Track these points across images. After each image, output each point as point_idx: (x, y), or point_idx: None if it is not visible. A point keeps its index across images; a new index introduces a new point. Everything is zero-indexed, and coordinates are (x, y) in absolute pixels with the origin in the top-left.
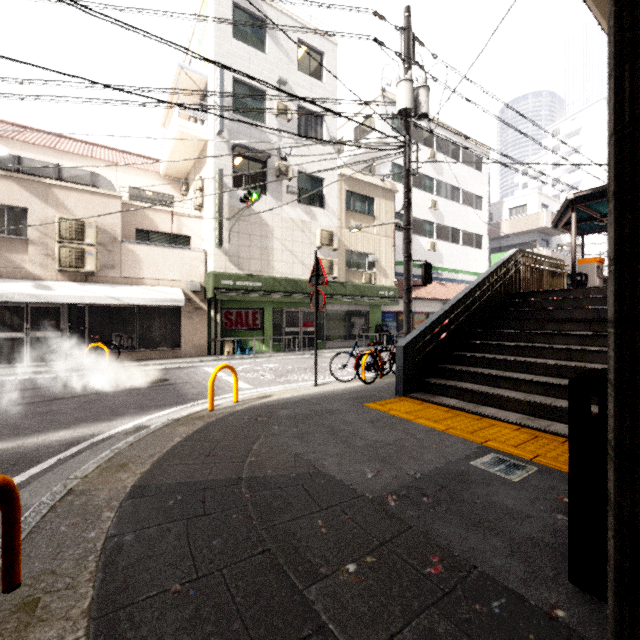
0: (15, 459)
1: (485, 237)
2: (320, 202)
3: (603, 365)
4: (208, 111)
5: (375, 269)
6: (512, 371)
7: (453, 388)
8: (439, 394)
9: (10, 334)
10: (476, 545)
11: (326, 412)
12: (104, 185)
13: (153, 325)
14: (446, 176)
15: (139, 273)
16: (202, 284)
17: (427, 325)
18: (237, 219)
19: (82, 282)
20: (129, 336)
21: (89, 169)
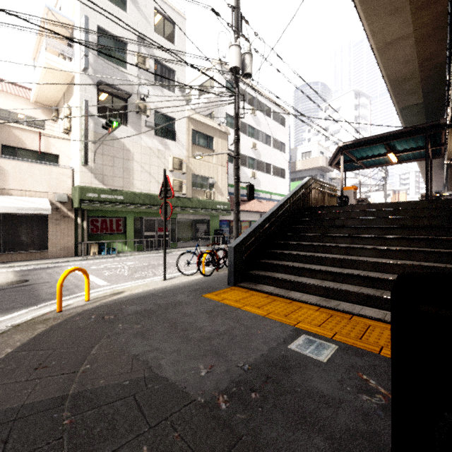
0: None
1: (287, 171)
2: (172, 136)
3: (368, 258)
4: (75, 50)
5: (214, 189)
6: (310, 263)
7: (270, 278)
8: (260, 283)
9: None
10: (303, 450)
11: (170, 305)
12: None
13: (20, 231)
14: (262, 127)
15: (4, 184)
16: (69, 196)
17: (251, 230)
18: (101, 143)
19: None
20: None
21: None
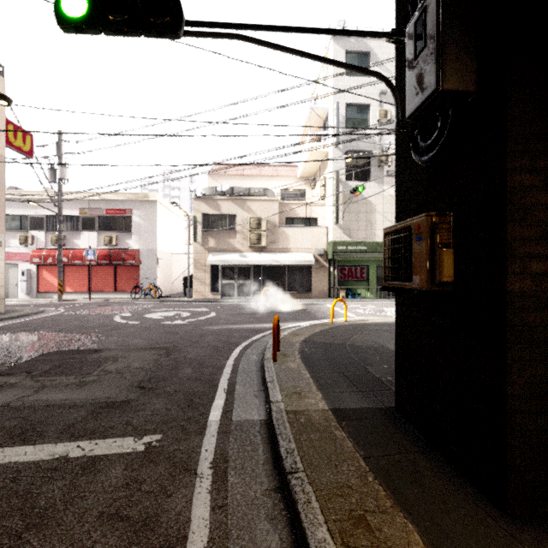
0: (256, 330)
1: None
2: None
3: None
4: (328, 132)
5: None
6: None
7: None
8: None
9: (229, 281)
10: None
11: None
12: (269, 194)
13: (295, 277)
14: None
15: (288, 245)
16: (325, 250)
17: None
18: (348, 204)
19: (259, 252)
20: (282, 284)
21: (259, 183)
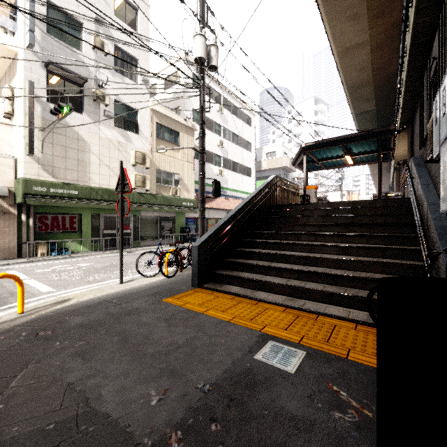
0: None
1: (253, 169)
2: (135, 128)
3: (331, 255)
4: (18, 24)
5: (180, 185)
6: (276, 262)
7: (236, 278)
8: (226, 283)
9: None
10: None
11: (124, 313)
12: None
13: None
14: (229, 125)
15: None
16: (11, 189)
17: (217, 228)
18: (50, 130)
19: None
20: None
21: None
